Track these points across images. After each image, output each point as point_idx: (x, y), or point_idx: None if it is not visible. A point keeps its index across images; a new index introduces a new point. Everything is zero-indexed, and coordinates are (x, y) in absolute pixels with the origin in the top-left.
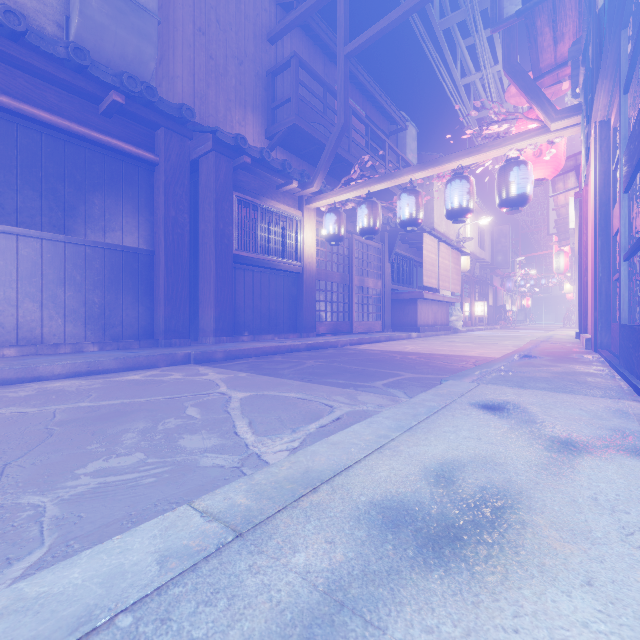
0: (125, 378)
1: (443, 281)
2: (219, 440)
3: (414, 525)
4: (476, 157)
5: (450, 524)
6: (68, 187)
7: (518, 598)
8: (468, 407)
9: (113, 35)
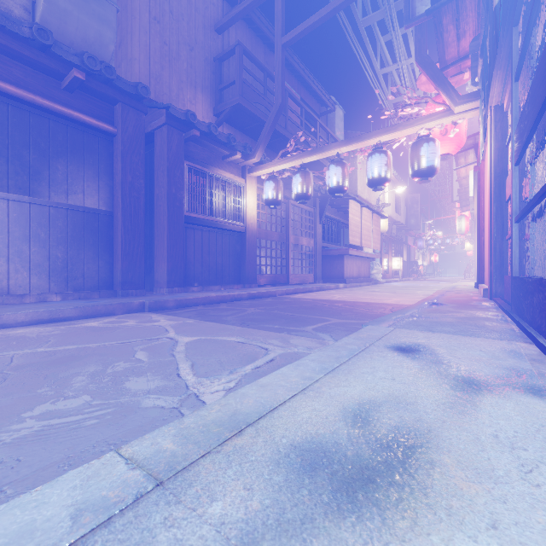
0: (84, 325)
1: (365, 240)
2: (162, 382)
3: (330, 468)
4: (393, 134)
5: (364, 466)
6: (33, 154)
7: (427, 545)
8: (384, 349)
9: (76, 19)
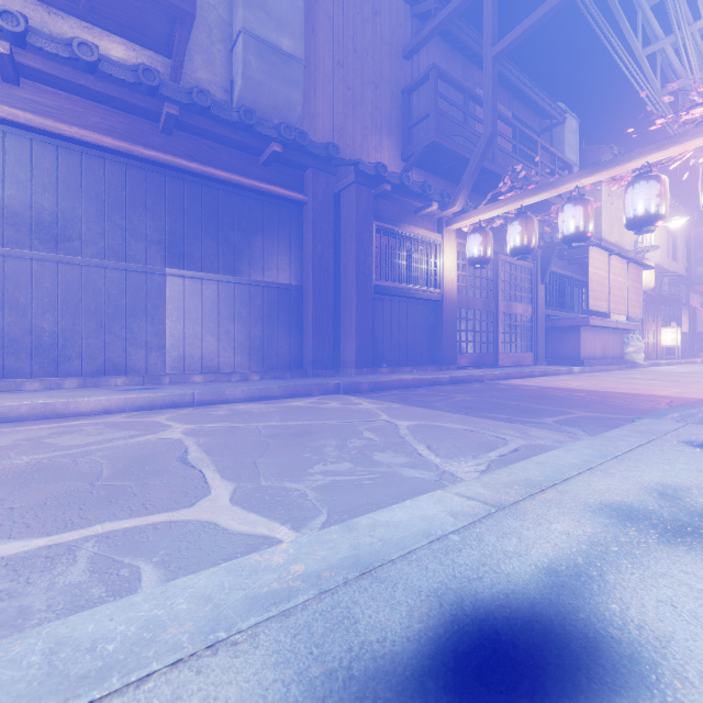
0: (291, 404)
1: (616, 303)
2: (408, 459)
3: (649, 521)
4: (670, 150)
5: (685, 524)
6: (237, 234)
7: None
8: (678, 444)
9: (268, 89)
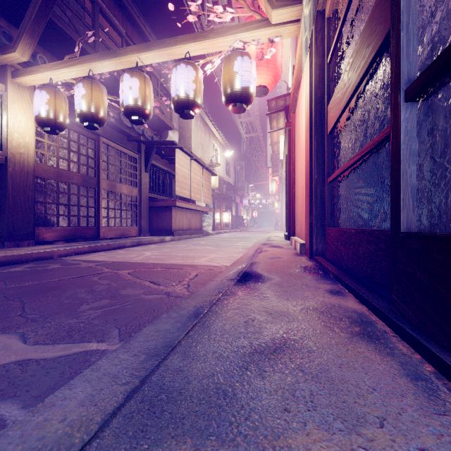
0: None
1: (195, 193)
2: None
3: None
4: (203, 44)
5: None
6: None
7: None
8: None
9: None
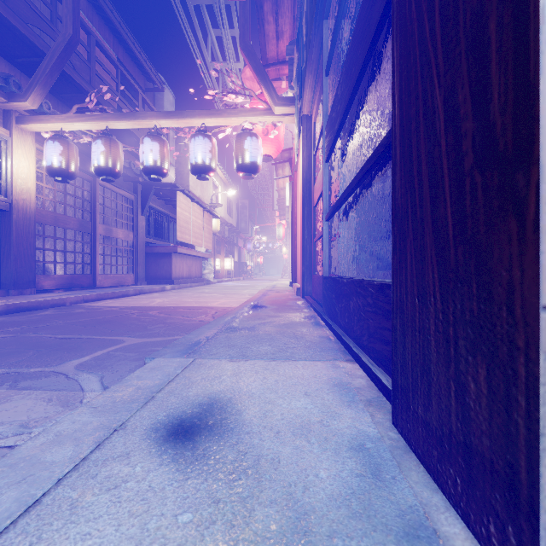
0: None
1: (197, 238)
2: None
3: None
4: (218, 120)
5: None
6: None
7: None
8: (140, 443)
9: None
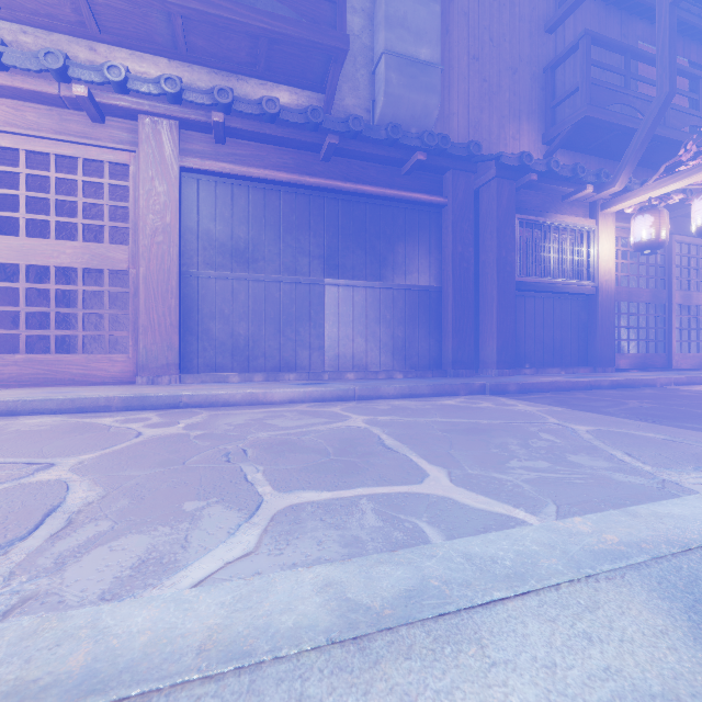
0: (443, 402)
1: None
2: (610, 463)
3: None
4: None
5: None
6: (382, 242)
7: None
8: None
9: (406, 101)
